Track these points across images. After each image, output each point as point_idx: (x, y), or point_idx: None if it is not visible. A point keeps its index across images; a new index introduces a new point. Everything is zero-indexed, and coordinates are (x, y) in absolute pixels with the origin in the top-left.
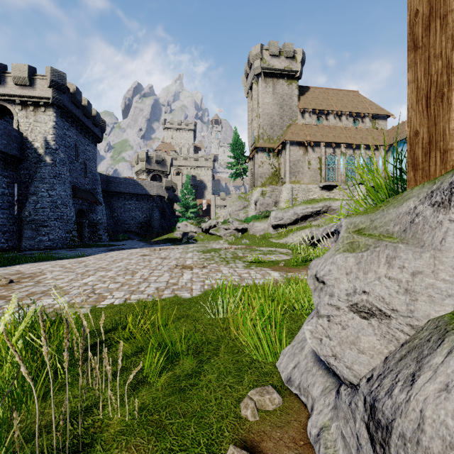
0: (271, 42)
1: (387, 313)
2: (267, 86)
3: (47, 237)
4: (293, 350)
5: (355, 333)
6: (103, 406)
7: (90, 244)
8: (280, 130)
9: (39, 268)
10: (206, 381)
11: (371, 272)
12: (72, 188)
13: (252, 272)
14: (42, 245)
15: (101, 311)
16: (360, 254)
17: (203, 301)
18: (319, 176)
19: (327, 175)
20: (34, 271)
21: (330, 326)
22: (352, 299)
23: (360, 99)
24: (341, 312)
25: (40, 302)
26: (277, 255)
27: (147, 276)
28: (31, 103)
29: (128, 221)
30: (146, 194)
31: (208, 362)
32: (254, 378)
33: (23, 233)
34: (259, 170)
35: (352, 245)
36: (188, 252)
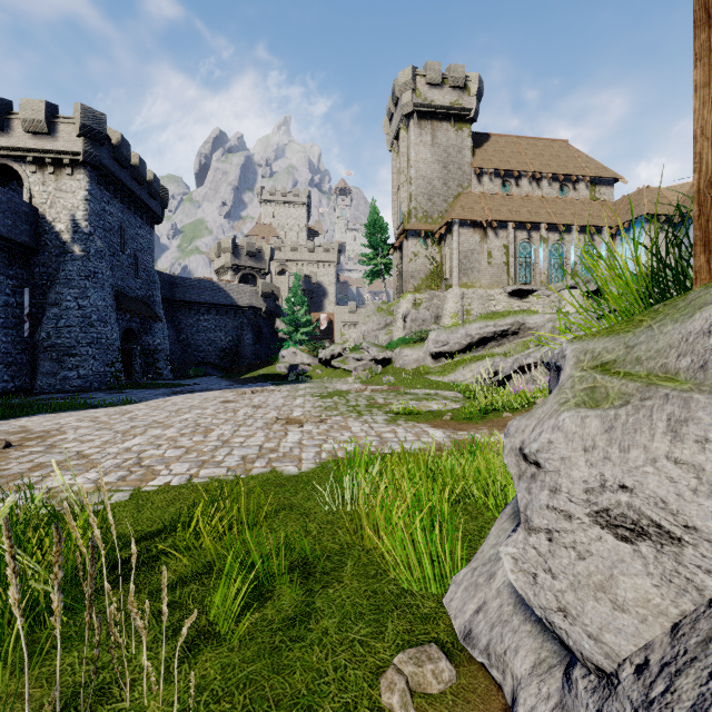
0: (429, 63)
1: (674, 532)
2: (423, 134)
3: (75, 372)
4: (474, 578)
5: (605, 568)
6: (132, 683)
7: (143, 383)
8: (443, 202)
9: (57, 423)
10: (320, 633)
11: (636, 447)
12: (114, 295)
13: (400, 429)
14: (68, 385)
15: (147, 497)
16: (611, 412)
17: (318, 481)
18: (506, 275)
19: (518, 274)
20: (48, 427)
21: (554, 551)
22: (598, 499)
23: (571, 153)
24: (575, 524)
25: (50, 481)
26: (440, 401)
27: (228, 436)
28: (51, 161)
29: (204, 347)
30: (232, 305)
31: (324, 595)
32: (404, 626)
33: (37, 365)
34: (411, 266)
35: (594, 393)
36: (297, 396)
